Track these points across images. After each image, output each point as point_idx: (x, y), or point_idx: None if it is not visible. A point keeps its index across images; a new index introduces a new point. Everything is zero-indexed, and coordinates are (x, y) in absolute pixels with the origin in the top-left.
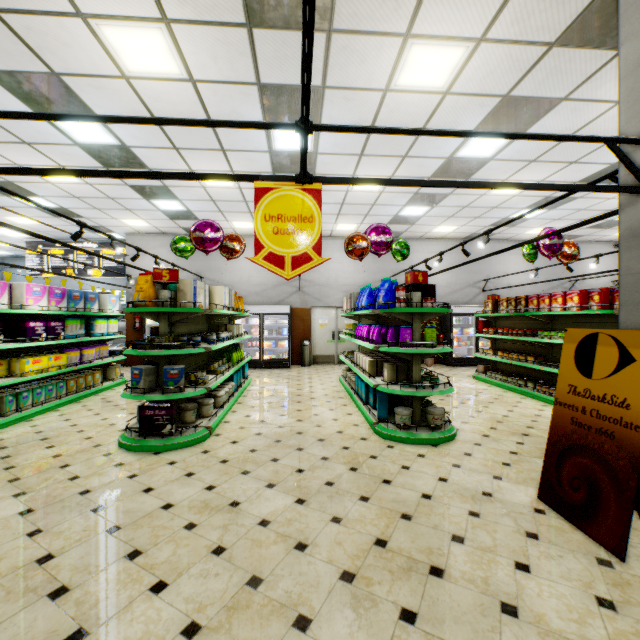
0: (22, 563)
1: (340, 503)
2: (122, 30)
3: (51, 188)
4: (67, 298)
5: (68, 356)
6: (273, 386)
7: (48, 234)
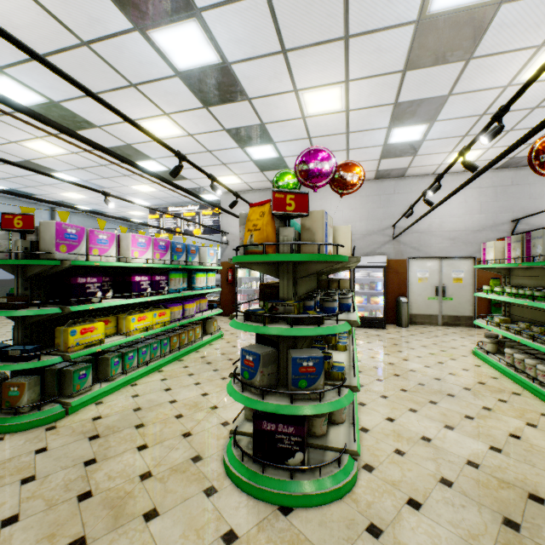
0: None
1: None
2: None
3: (160, 147)
4: (170, 251)
5: (171, 311)
6: (385, 356)
7: (162, 200)
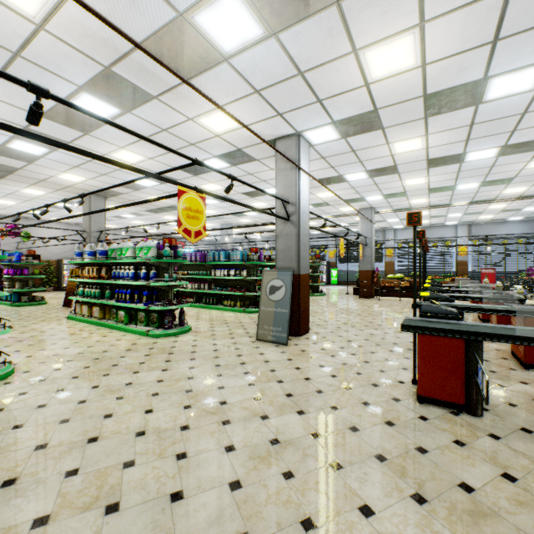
0: None
1: (2, 313)
2: None
3: None
4: None
5: None
6: None
7: None
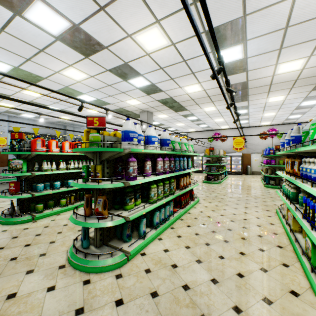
0: (201, 188)
1: (249, 190)
2: (207, 108)
3: (177, 126)
4: None
5: None
6: (235, 178)
7: None
